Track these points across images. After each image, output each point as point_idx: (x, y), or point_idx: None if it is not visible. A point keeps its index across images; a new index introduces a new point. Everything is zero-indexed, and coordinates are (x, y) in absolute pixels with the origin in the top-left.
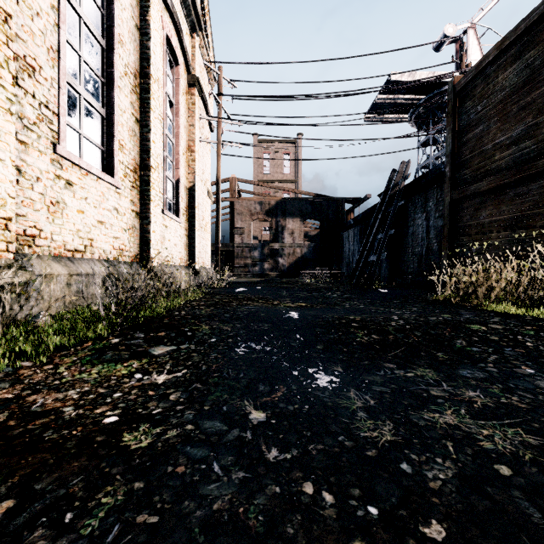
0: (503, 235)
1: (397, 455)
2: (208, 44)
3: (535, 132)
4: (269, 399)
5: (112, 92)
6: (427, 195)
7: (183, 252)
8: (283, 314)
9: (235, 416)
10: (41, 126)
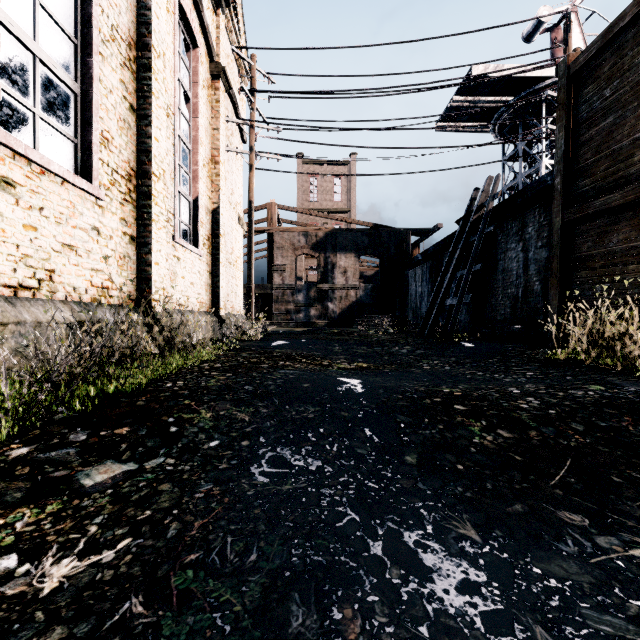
0: None
1: None
2: (239, 30)
3: None
4: None
5: (90, 59)
6: (524, 218)
7: (203, 293)
8: (338, 385)
9: None
10: None
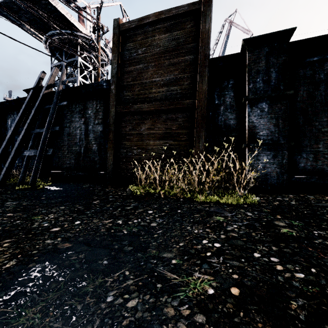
0: (159, 143)
1: None
2: None
3: (180, 82)
4: None
5: None
6: (86, 103)
7: None
8: None
9: None
10: None
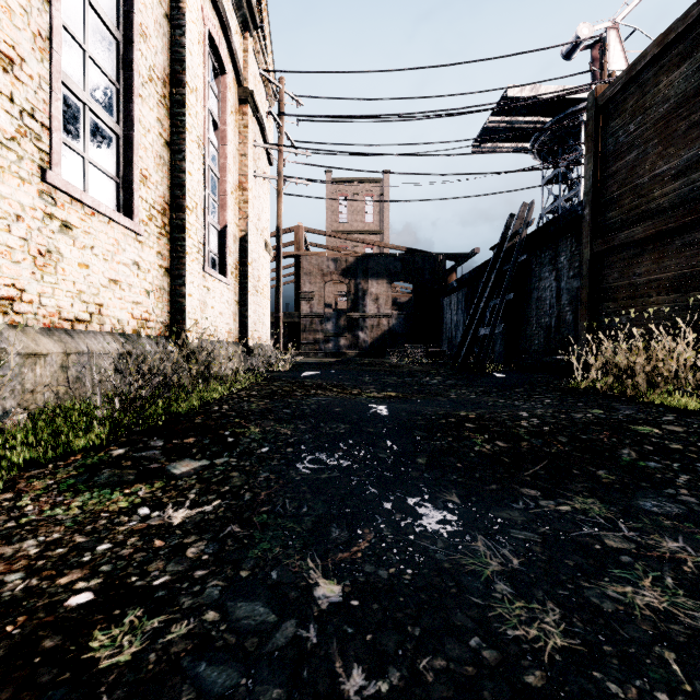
0: (666, 299)
1: (582, 683)
2: (266, 49)
3: None
4: (348, 555)
5: (131, 102)
6: (557, 247)
7: (231, 323)
8: (366, 409)
9: (291, 591)
10: (23, 142)
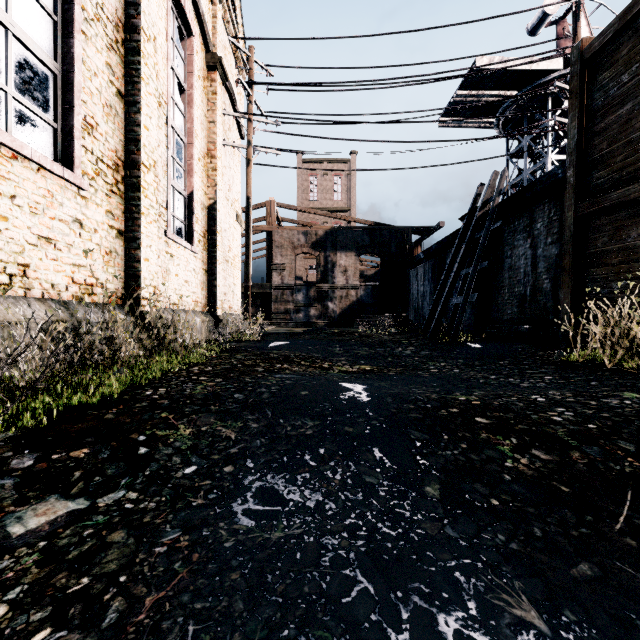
0: None
1: None
2: (236, 21)
3: None
4: None
5: (71, 37)
6: (533, 213)
7: (199, 292)
8: (340, 392)
9: None
10: None
